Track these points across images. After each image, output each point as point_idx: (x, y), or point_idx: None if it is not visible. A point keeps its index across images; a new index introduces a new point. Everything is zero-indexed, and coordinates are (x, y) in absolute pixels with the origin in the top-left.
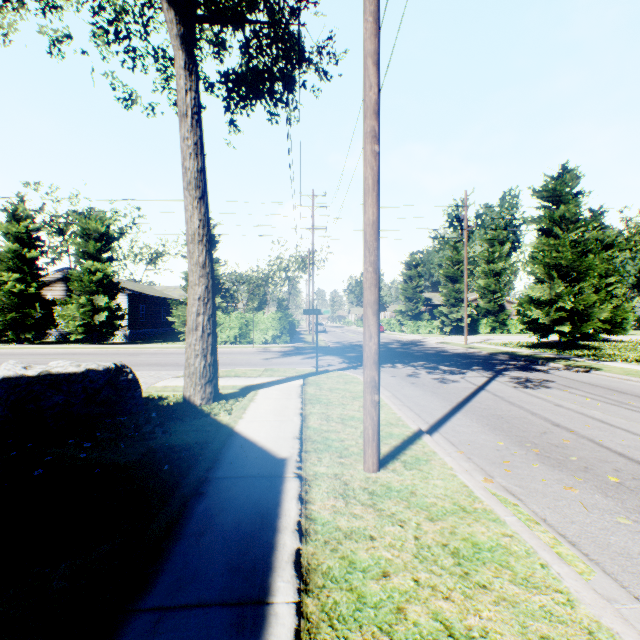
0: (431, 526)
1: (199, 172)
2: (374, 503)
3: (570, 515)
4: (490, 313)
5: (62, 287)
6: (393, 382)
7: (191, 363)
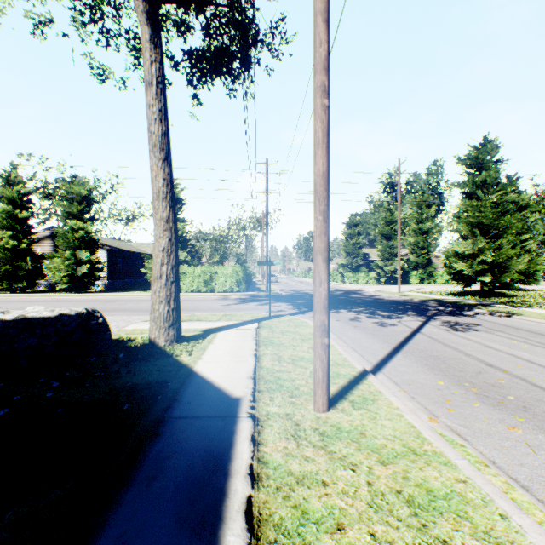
0: (383, 470)
1: (163, 136)
2: (325, 445)
3: (518, 457)
4: (419, 266)
5: (50, 243)
6: (338, 325)
7: (156, 308)
